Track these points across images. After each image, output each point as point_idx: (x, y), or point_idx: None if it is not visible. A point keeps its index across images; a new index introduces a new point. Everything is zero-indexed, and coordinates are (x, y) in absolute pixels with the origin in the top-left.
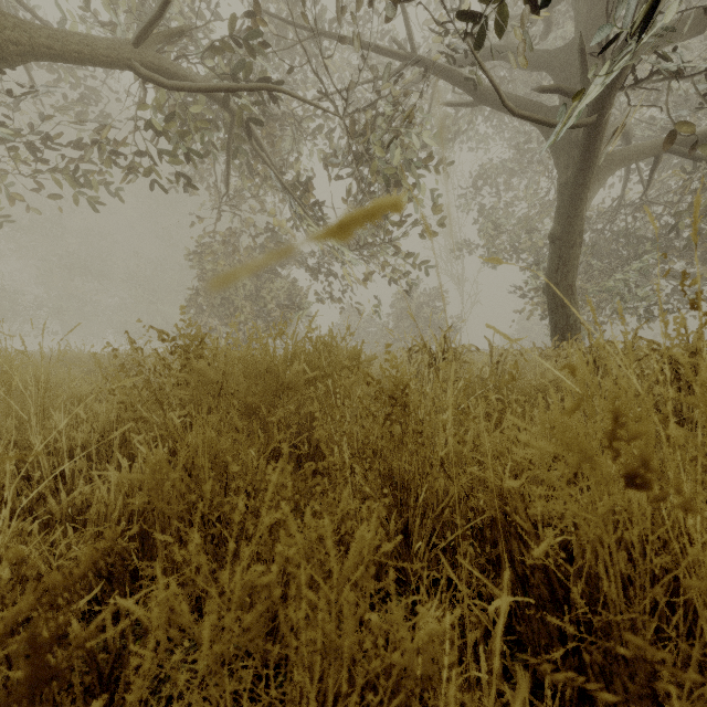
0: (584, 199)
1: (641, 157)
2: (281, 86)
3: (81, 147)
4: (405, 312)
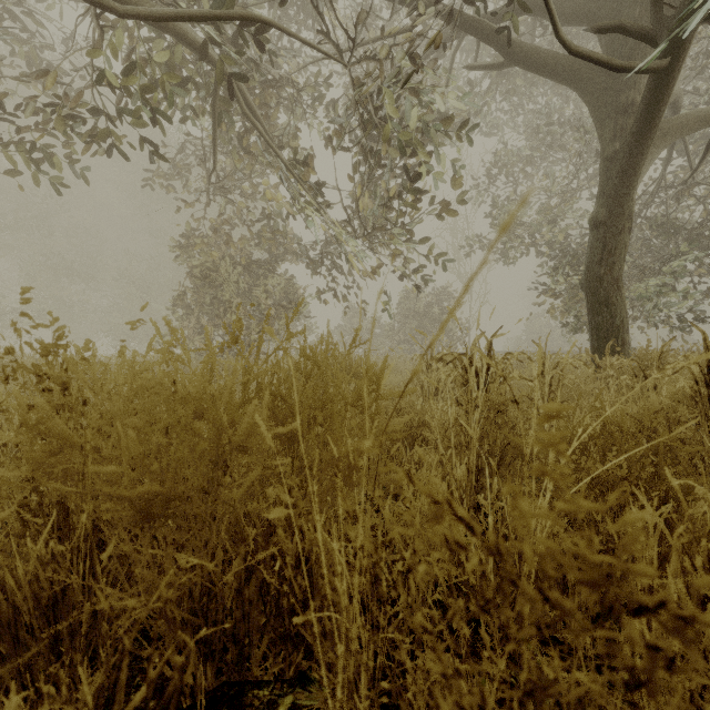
0: (639, 174)
1: (702, 125)
2: (266, 18)
3: (34, 114)
4: (412, 312)
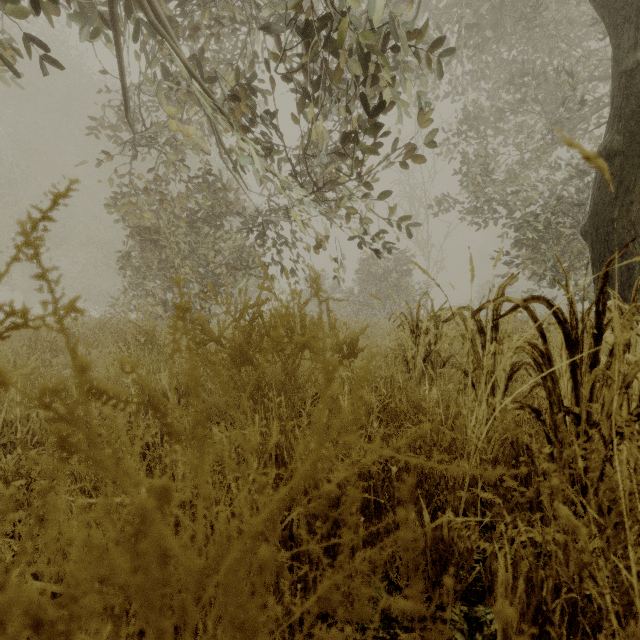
0: None
1: None
2: None
3: None
4: (372, 277)
